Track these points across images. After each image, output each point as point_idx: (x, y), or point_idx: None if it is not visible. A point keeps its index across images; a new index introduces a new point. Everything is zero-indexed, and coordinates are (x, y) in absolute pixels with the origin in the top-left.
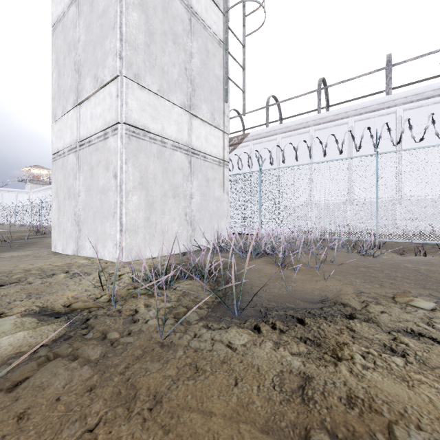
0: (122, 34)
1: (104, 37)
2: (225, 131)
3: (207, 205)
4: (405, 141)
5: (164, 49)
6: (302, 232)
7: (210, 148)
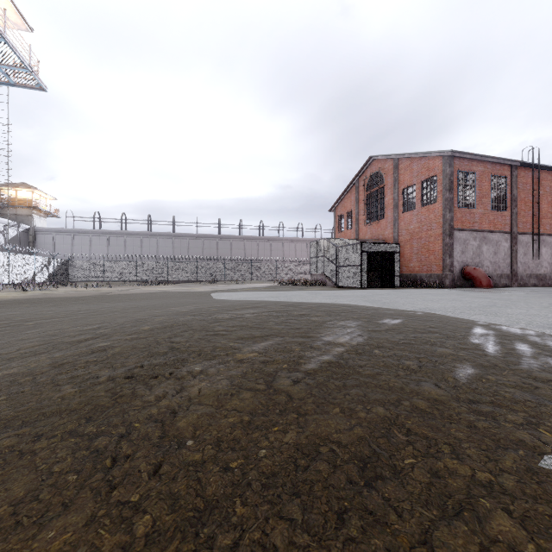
0: None
1: None
2: None
3: None
4: None
5: None
6: None
7: None
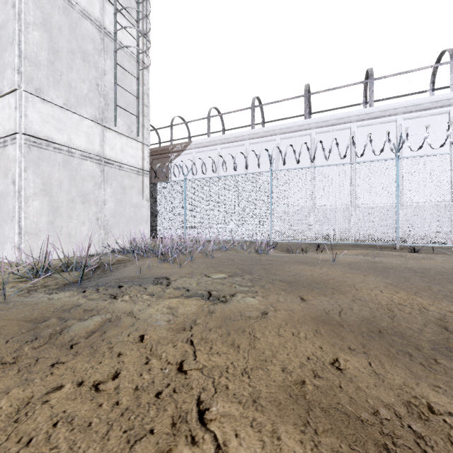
0: (20, 50)
1: (3, 49)
2: (144, 143)
3: (123, 210)
4: (317, 159)
5: (72, 66)
6: (209, 235)
7: (126, 158)
